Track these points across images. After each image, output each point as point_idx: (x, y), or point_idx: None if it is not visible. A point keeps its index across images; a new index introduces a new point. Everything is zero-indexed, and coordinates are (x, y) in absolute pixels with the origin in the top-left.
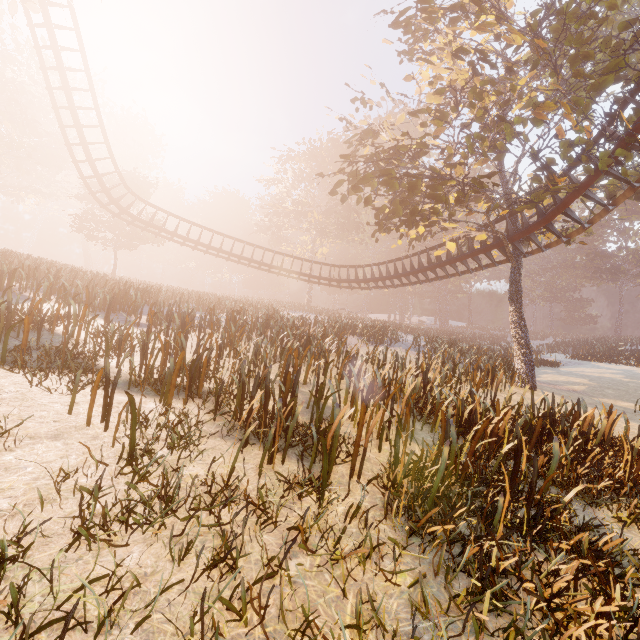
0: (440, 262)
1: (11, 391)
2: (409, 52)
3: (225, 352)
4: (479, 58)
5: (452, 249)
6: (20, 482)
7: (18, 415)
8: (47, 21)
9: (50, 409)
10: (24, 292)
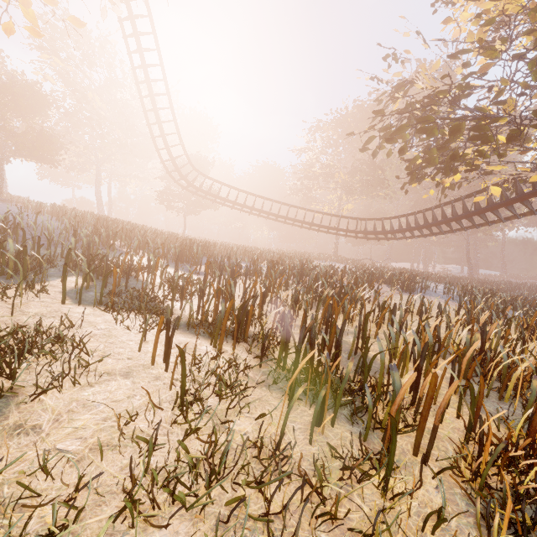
0: (479, 209)
1: (102, 328)
2: None
3: (267, 298)
4: None
5: (496, 194)
6: (91, 421)
7: (103, 350)
8: (139, 47)
9: (126, 346)
10: (123, 248)
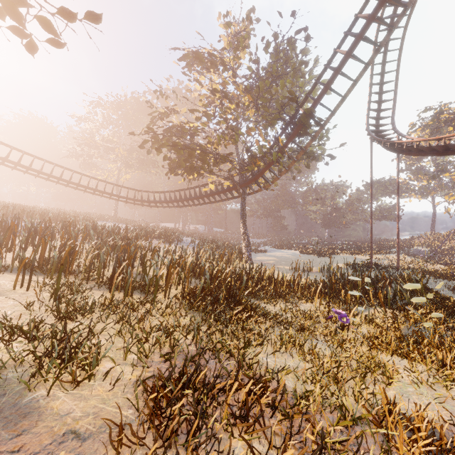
0: (206, 194)
1: None
2: (189, 68)
3: None
4: (224, 96)
5: (212, 188)
6: (3, 310)
7: None
8: None
9: None
10: None
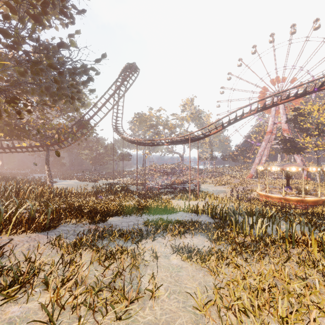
0: (15, 147)
1: None
2: None
3: None
4: None
5: (25, 145)
6: None
7: None
8: None
9: None
10: None
